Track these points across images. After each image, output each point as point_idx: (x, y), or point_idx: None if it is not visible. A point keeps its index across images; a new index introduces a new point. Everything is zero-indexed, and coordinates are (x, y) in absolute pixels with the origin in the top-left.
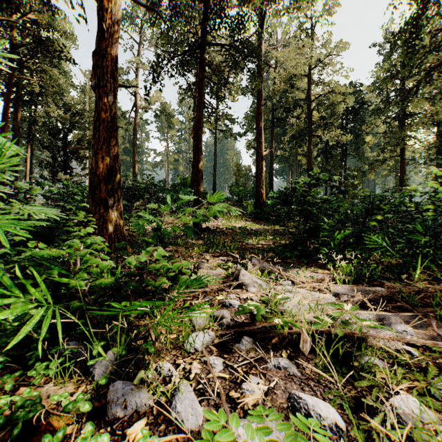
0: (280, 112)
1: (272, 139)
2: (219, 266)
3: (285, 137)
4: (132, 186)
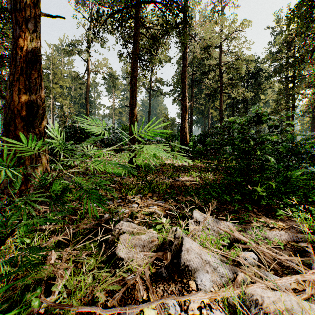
0: (198, 76)
1: (192, 96)
2: (150, 214)
3: (201, 95)
4: (76, 129)
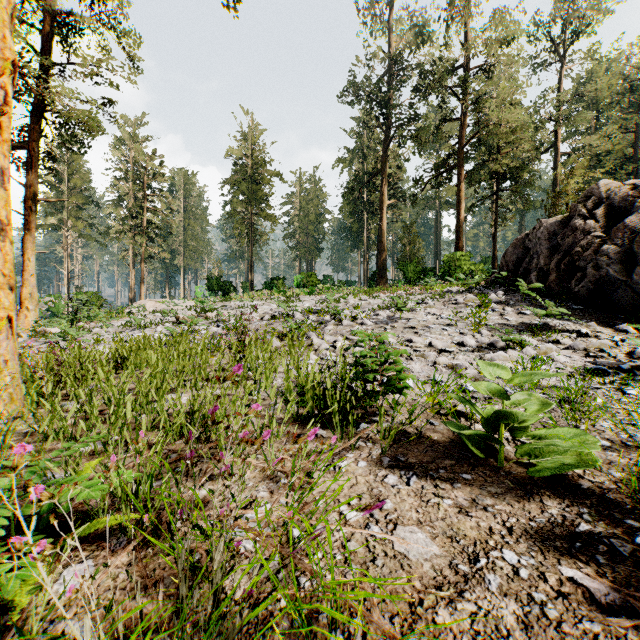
0: None
1: None
2: None
3: None
4: None
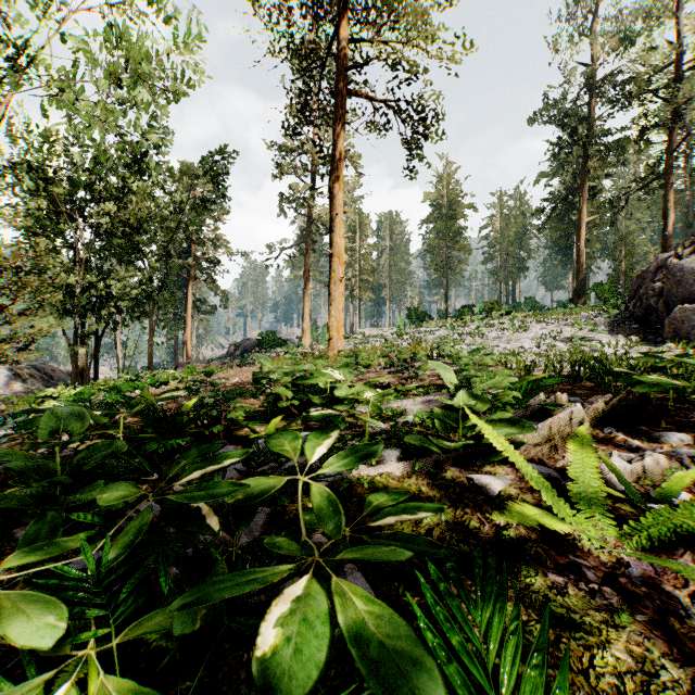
0: None
1: None
2: None
3: None
4: None
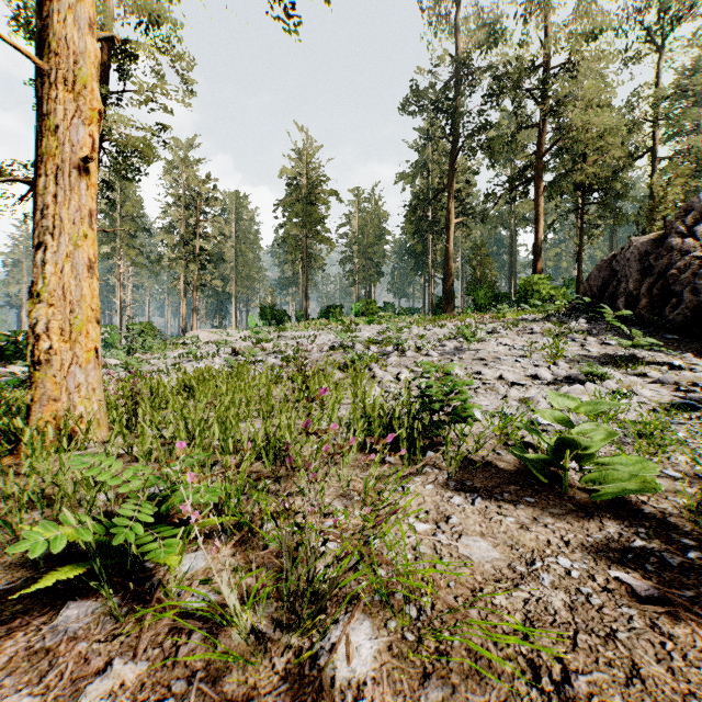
0: None
1: None
2: None
3: None
4: None
